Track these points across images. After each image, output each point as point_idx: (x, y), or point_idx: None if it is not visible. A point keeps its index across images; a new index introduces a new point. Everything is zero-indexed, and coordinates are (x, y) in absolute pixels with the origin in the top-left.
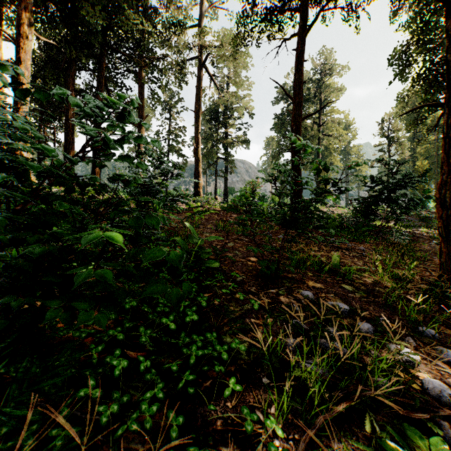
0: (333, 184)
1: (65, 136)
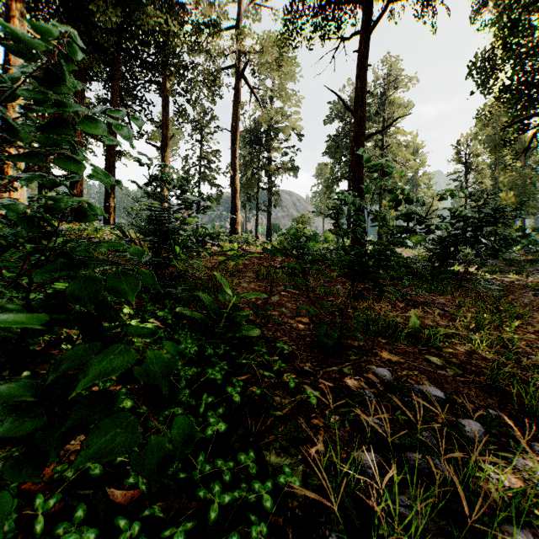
0: (418, 220)
1: None
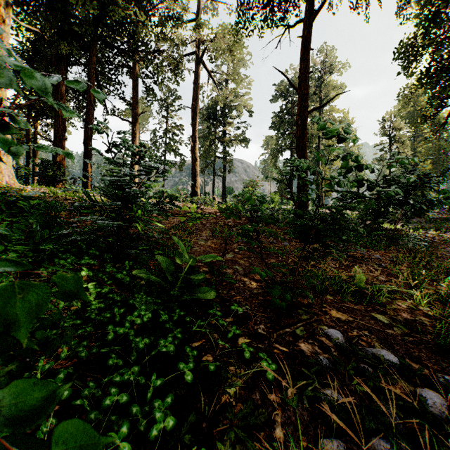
0: (368, 185)
1: (54, 133)
